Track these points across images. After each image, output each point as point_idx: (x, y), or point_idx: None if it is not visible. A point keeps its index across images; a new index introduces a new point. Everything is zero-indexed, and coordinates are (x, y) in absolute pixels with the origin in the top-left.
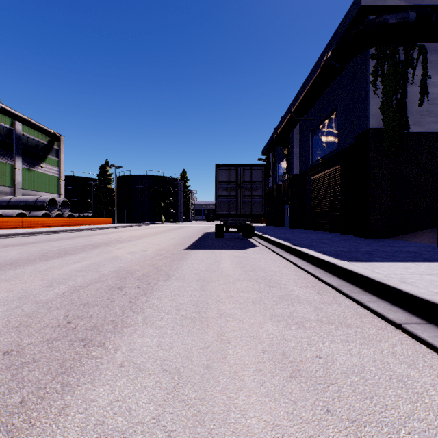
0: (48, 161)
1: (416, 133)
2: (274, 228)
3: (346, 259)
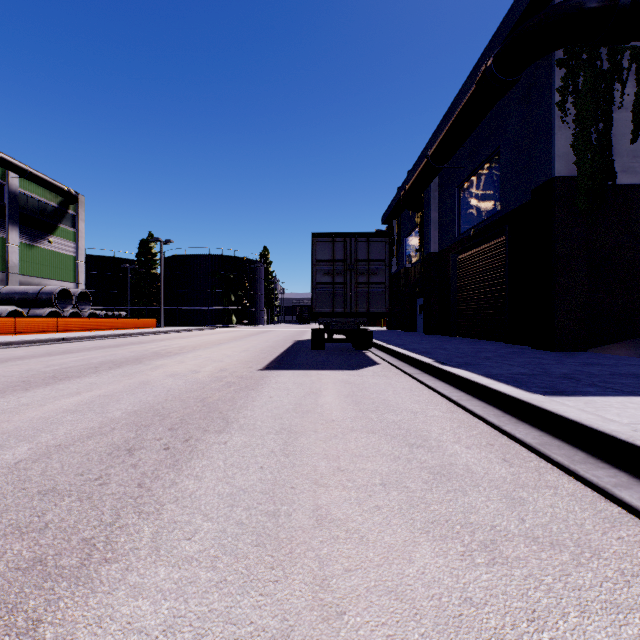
0: (60, 233)
1: (627, 185)
2: (401, 335)
3: (537, 389)
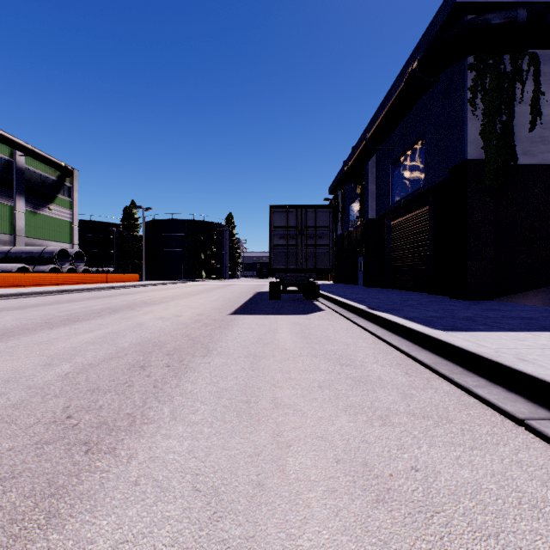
0: (58, 202)
1: (526, 165)
2: (344, 287)
3: (440, 327)
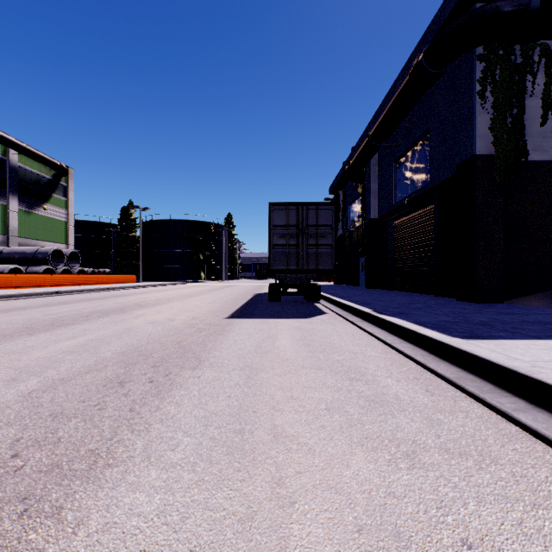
0: (53, 202)
1: (537, 161)
2: (346, 288)
3: (458, 334)
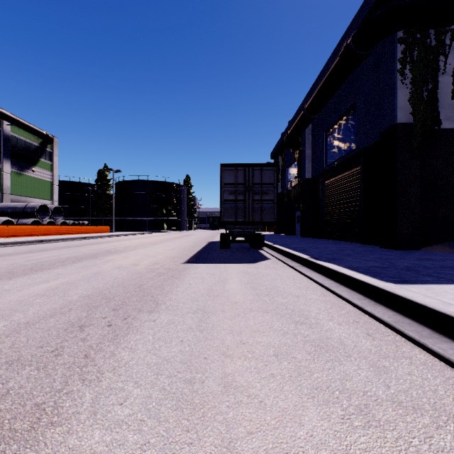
0: (41, 165)
1: (448, 129)
2: (285, 237)
3: (389, 278)
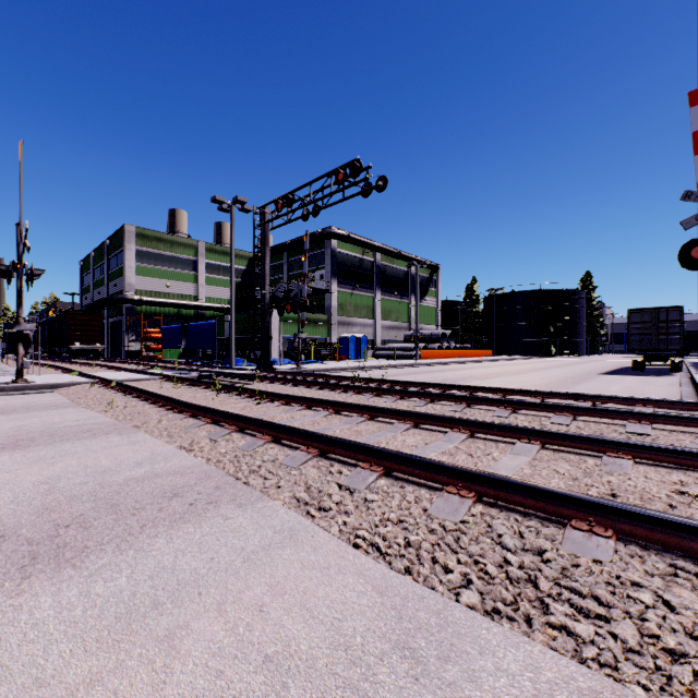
0: (429, 294)
1: None
2: None
3: None
